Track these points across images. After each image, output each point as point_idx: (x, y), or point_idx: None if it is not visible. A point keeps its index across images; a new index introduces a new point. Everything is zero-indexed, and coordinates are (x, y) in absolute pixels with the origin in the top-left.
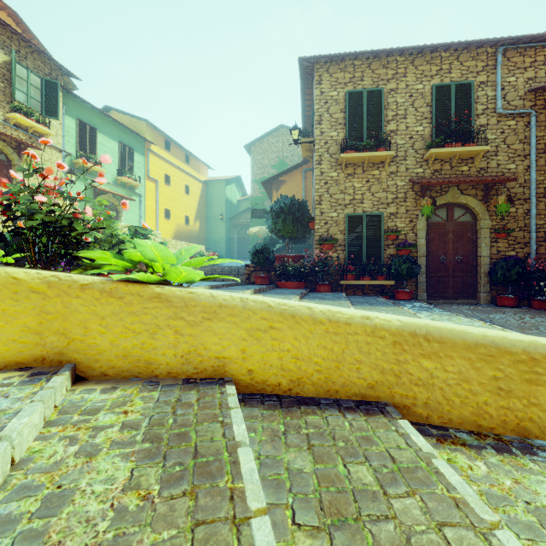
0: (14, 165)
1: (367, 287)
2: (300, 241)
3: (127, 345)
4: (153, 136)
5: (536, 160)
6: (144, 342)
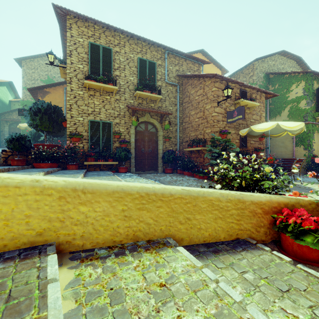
0: None
1: (102, 166)
2: (59, 135)
3: None
4: None
5: (179, 107)
6: None
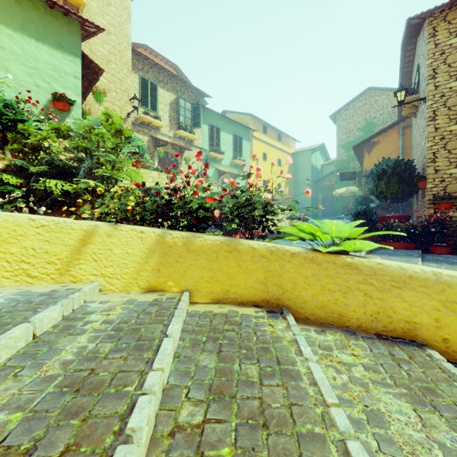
0: (179, 163)
1: None
2: (401, 200)
3: (324, 299)
4: (254, 125)
5: None
6: (337, 299)
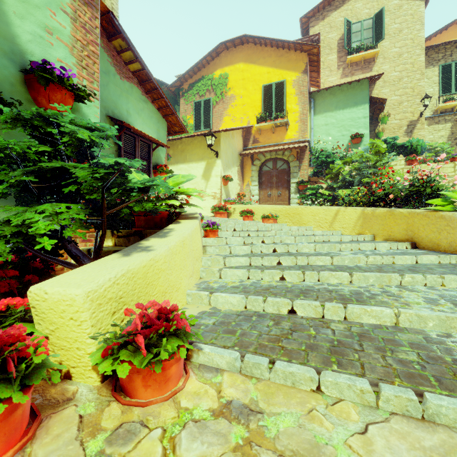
0: None
1: None
2: None
3: (430, 237)
4: None
5: None
6: (436, 236)
